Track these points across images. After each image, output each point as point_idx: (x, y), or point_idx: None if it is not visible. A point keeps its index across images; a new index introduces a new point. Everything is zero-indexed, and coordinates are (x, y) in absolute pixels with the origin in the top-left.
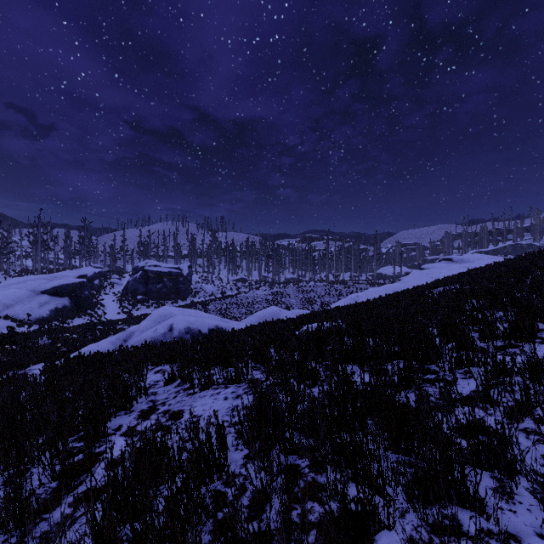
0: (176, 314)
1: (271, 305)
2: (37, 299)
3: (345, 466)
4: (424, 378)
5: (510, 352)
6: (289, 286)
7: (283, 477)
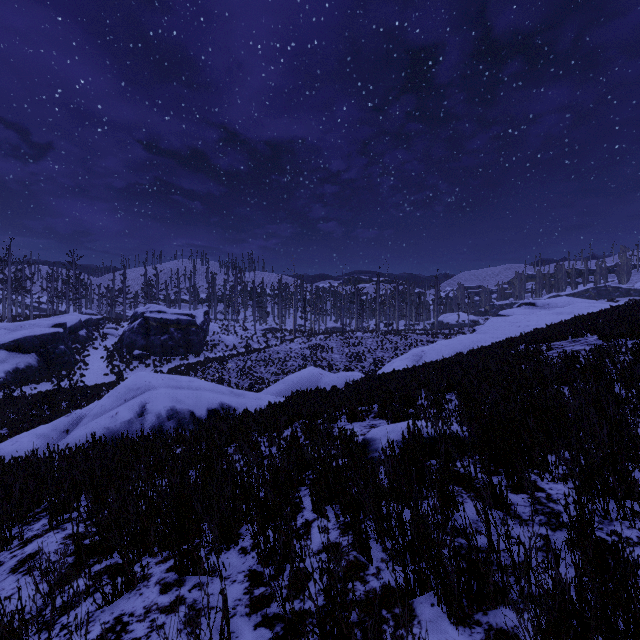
0: (156, 385)
1: (309, 362)
2: None
3: None
4: None
5: None
6: (331, 337)
7: None
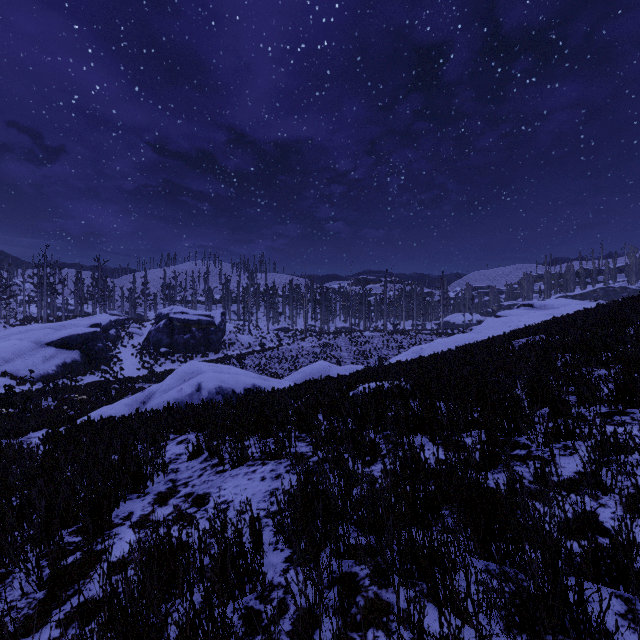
0: (205, 370)
1: (319, 359)
2: (42, 352)
3: (418, 577)
4: (512, 454)
5: (618, 420)
6: (340, 336)
7: (336, 591)
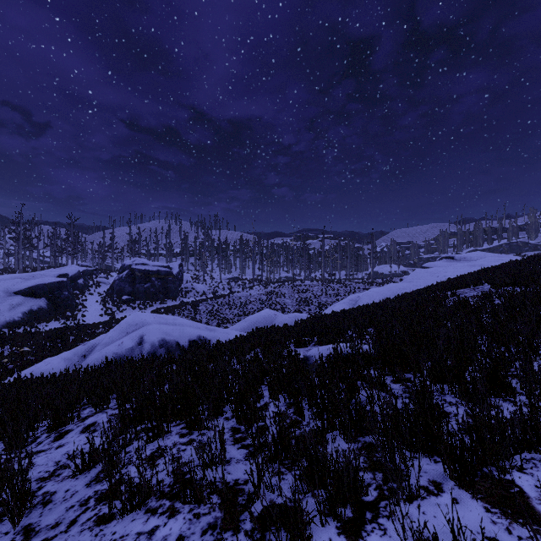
0: (149, 322)
1: (265, 306)
2: (9, 301)
3: None
4: None
5: None
6: (284, 285)
7: None
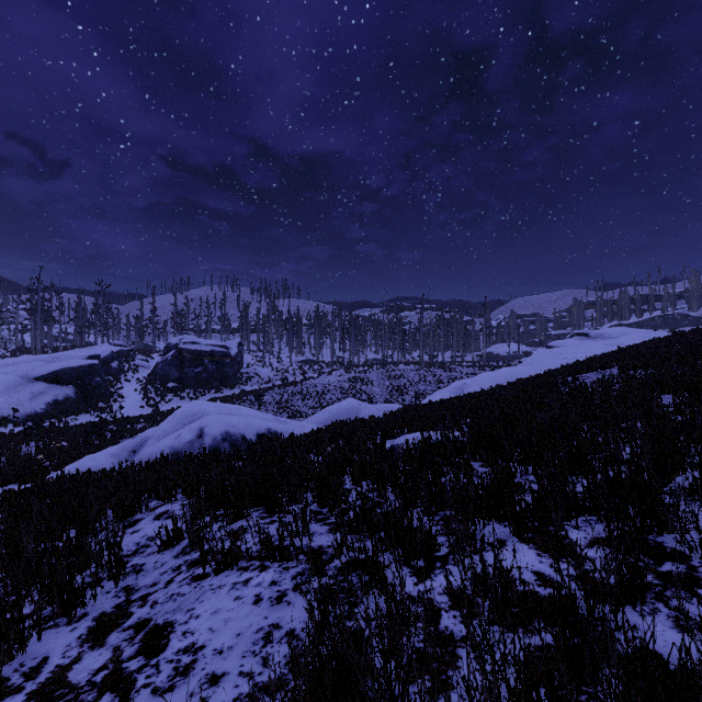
0: (210, 412)
1: (348, 395)
2: (29, 388)
3: None
4: (662, 572)
5: None
6: (371, 369)
7: None
